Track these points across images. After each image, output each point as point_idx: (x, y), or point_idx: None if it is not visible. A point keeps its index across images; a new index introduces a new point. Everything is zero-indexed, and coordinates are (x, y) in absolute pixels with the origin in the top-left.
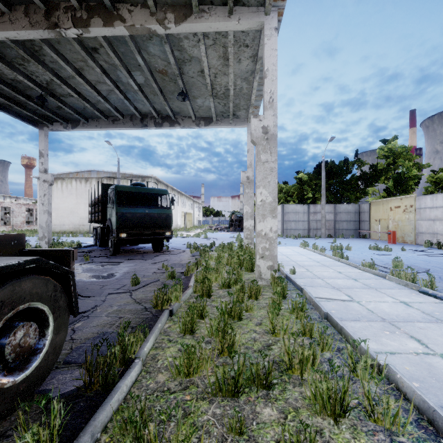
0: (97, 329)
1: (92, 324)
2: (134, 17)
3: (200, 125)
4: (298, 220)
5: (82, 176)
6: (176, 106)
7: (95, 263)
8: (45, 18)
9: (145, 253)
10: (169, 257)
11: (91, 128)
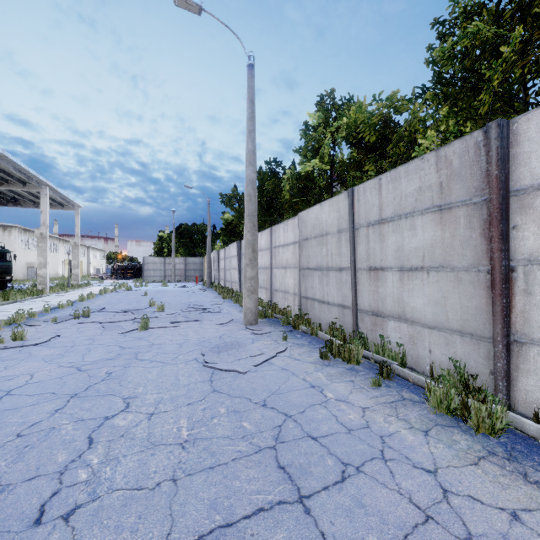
0: None
1: None
2: None
3: (39, 208)
4: (157, 269)
5: None
6: (17, 197)
7: None
8: None
9: None
10: None
11: None
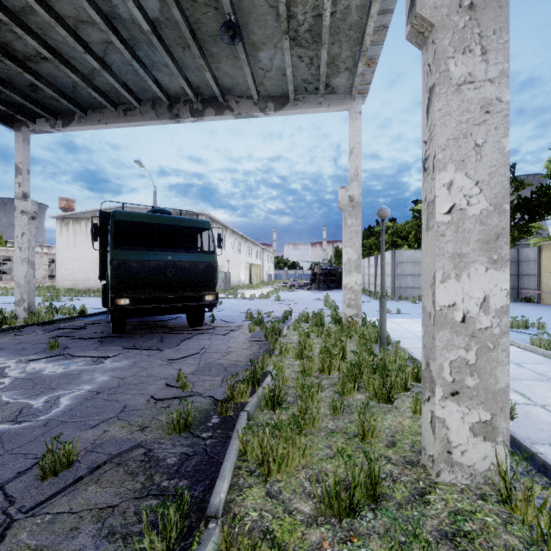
0: None
1: None
2: None
3: (267, 110)
4: (418, 274)
5: None
6: (225, 74)
7: (62, 356)
8: None
9: (171, 332)
10: (207, 343)
11: (91, 125)
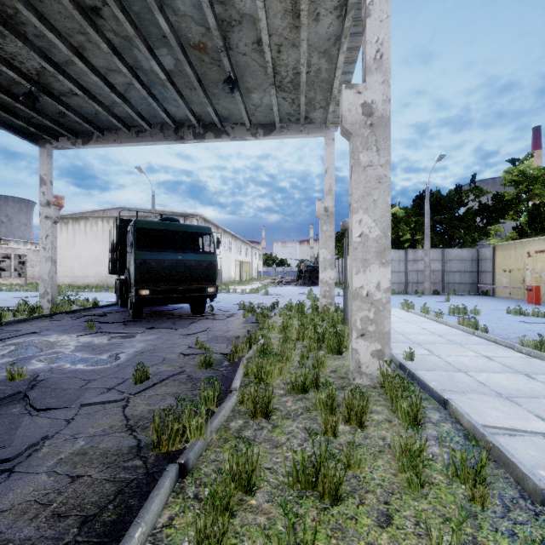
0: (0, 524)
1: (1, 502)
2: None
3: (257, 135)
4: (392, 270)
5: (110, 215)
6: (223, 108)
7: (101, 334)
8: None
9: (179, 318)
10: (211, 325)
11: (107, 143)
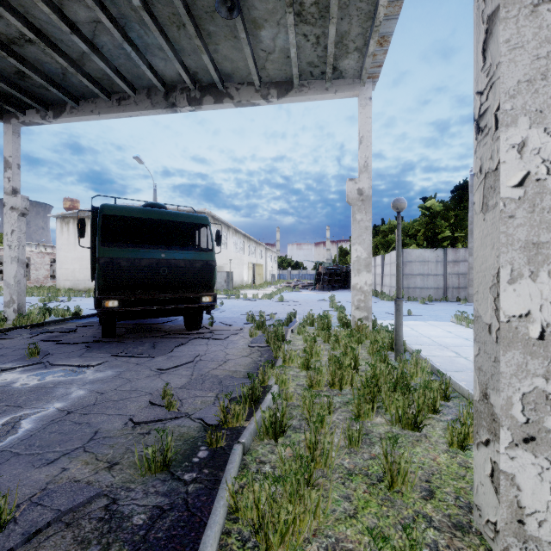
0: None
1: None
2: None
3: (269, 97)
4: (427, 273)
5: None
6: (224, 58)
7: (40, 365)
8: None
9: (166, 336)
10: (204, 349)
11: (83, 115)
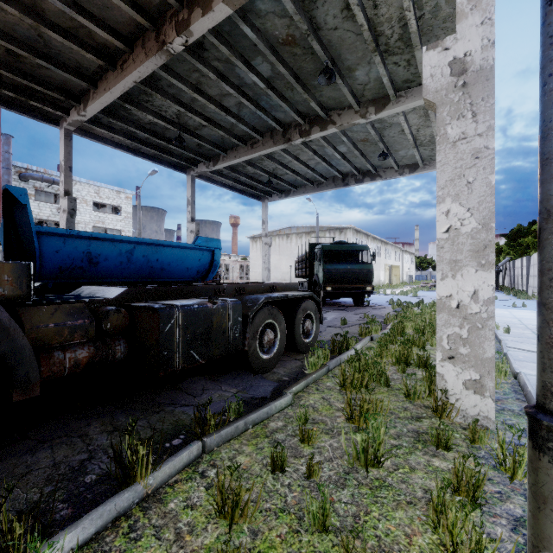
0: (326, 340)
1: (323, 338)
2: (342, 119)
3: (404, 174)
4: None
5: (284, 233)
6: (377, 161)
7: None
8: (282, 137)
9: (347, 306)
10: (370, 311)
11: (299, 195)
